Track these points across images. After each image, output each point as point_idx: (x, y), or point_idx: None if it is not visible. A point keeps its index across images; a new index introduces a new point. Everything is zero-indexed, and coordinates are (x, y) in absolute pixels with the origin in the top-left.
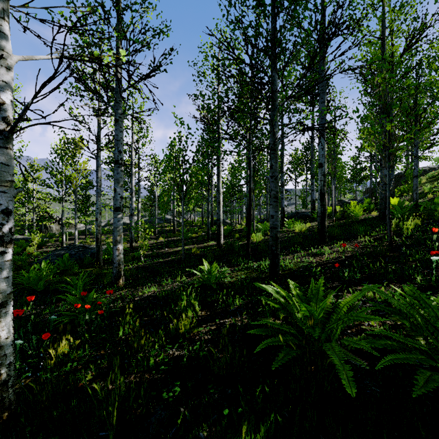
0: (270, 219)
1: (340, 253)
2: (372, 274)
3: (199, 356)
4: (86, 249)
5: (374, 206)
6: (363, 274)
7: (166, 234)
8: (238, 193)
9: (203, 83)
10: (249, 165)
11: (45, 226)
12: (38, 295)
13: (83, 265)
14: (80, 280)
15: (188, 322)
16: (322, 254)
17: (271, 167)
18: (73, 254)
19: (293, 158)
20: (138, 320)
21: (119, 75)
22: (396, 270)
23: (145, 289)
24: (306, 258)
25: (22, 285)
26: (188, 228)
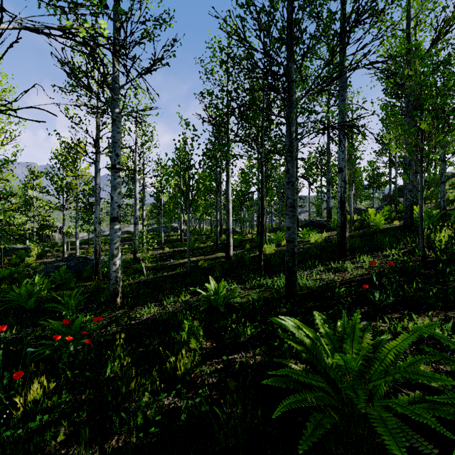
0: (286, 232)
1: (365, 269)
2: (407, 296)
3: (200, 410)
4: (87, 260)
5: (395, 215)
6: (397, 296)
7: (172, 243)
8: (248, 201)
9: (211, 81)
10: (261, 170)
11: (47, 234)
12: (28, 315)
13: (82, 278)
14: (72, 298)
15: (189, 359)
16: (344, 270)
17: (288, 171)
18: (72, 265)
19: (307, 163)
20: (127, 359)
21: (116, 69)
22: (437, 293)
23: (143, 310)
24: (327, 274)
25: (12, 302)
26: (196, 237)
